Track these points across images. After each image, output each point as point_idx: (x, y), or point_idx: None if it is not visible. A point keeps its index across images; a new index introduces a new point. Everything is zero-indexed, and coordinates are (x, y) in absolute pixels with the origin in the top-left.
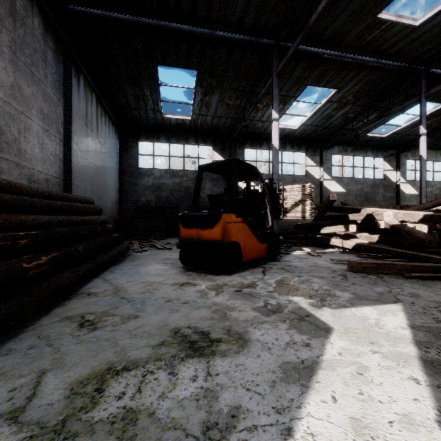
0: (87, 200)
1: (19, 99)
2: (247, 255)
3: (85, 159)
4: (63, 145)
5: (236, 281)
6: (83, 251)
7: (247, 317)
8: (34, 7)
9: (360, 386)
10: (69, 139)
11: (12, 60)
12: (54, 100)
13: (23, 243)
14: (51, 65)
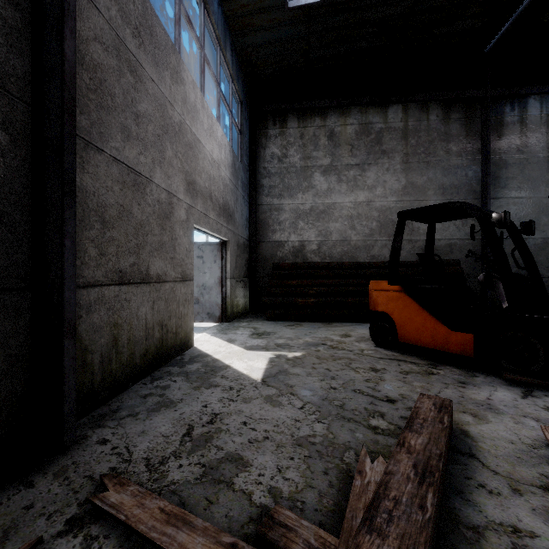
0: (439, 264)
1: (412, 192)
2: (409, 336)
3: (544, 200)
4: (481, 202)
5: (352, 346)
6: (352, 302)
7: (277, 341)
8: (430, 108)
9: (215, 344)
10: (485, 194)
11: (404, 169)
12: (462, 166)
13: (311, 292)
14: (457, 136)
